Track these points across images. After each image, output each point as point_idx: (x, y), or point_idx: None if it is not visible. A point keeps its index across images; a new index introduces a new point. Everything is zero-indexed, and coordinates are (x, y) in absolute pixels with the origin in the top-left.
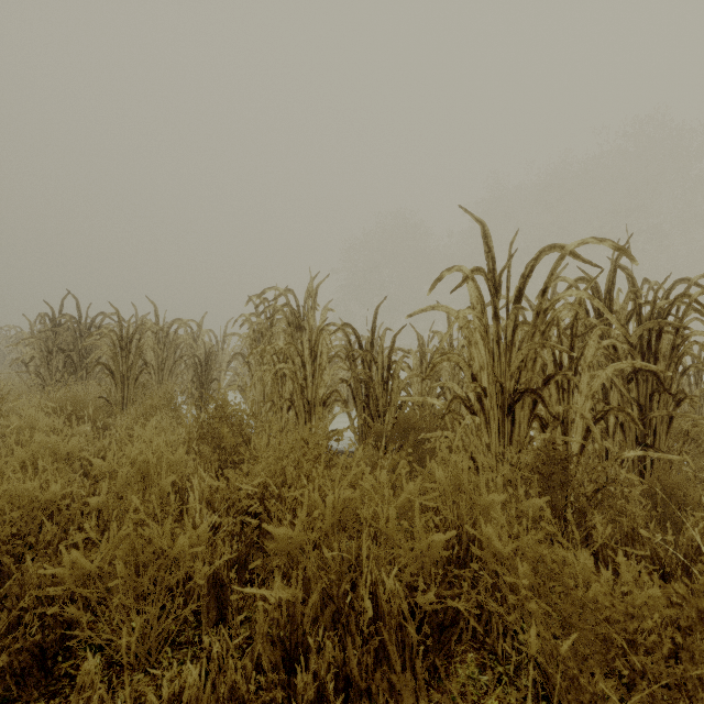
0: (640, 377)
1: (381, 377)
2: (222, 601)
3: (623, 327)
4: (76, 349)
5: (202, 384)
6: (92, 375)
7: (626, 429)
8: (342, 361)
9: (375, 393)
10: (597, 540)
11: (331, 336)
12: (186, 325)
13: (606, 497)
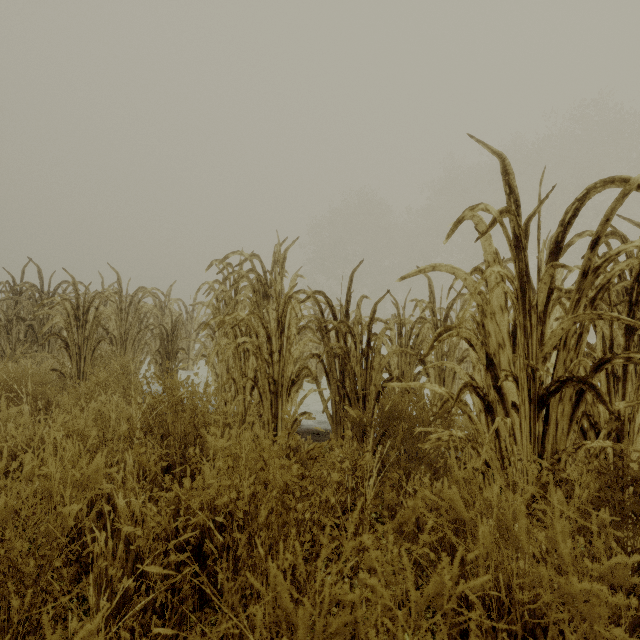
0: None
1: (359, 353)
2: None
3: None
4: (37, 318)
5: (169, 354)
6: (55, 345)
7: None
8: (313, 332)
9: (352, 371)
10: None
11: (301, 304)
12: (150, 293)
13: None
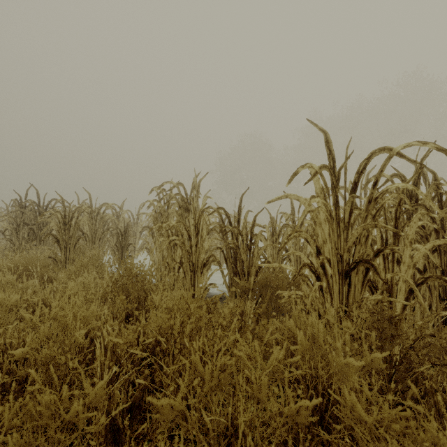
0: (441, 248)
1: (245, 246)
2: (118, 442)
3: (429, 211)
4: (36, 223)
5: (122, 247)
6: (47, 241)
7: (431, 288)
8: (217, 233)
9: (241, 257)
10: (429, 389)
11: (209, 215)
12: (111, 207)
13: (433, 351)
